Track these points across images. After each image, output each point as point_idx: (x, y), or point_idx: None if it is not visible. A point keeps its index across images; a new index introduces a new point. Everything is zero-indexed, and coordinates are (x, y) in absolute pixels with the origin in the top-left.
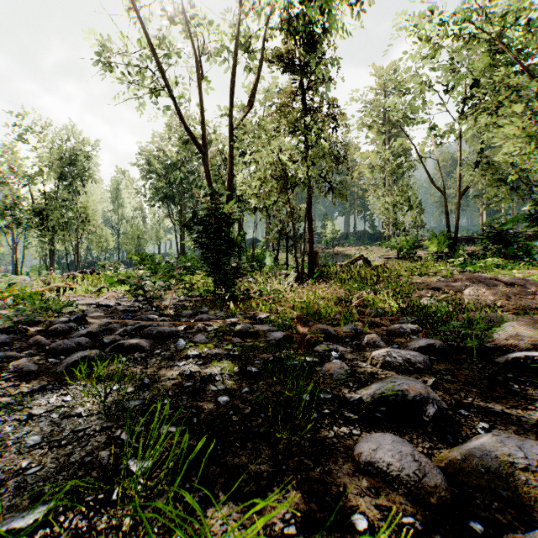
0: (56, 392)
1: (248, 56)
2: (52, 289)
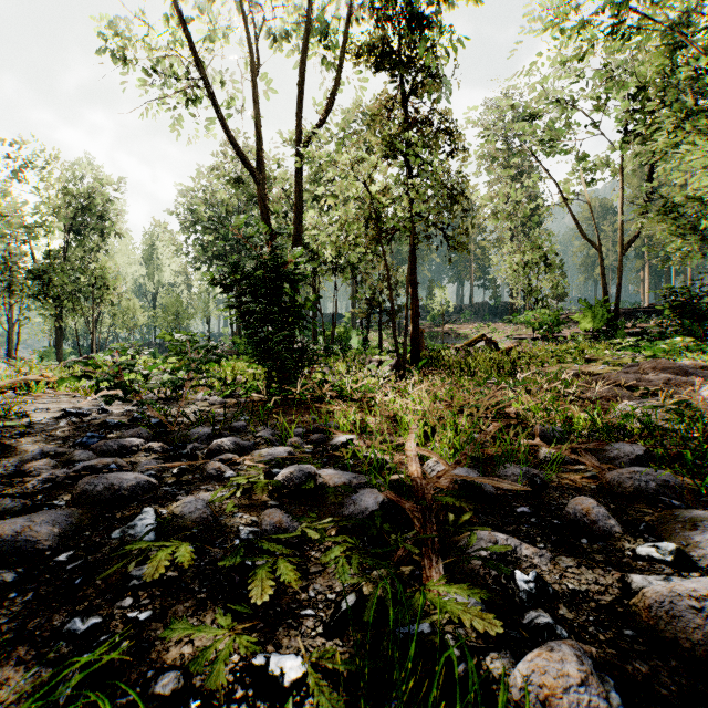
0: None
1: (325, 47)
2: (17, 384)
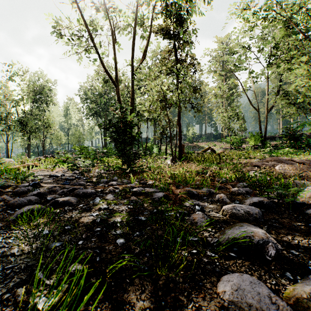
0: (3, 235)
1: (143, 29)
2: (25, 166)
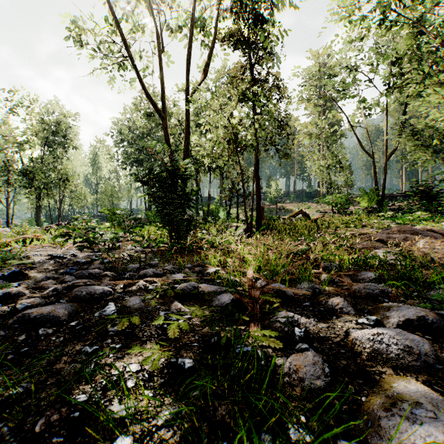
0: None
1: (203, 34)
2: (20, 240)
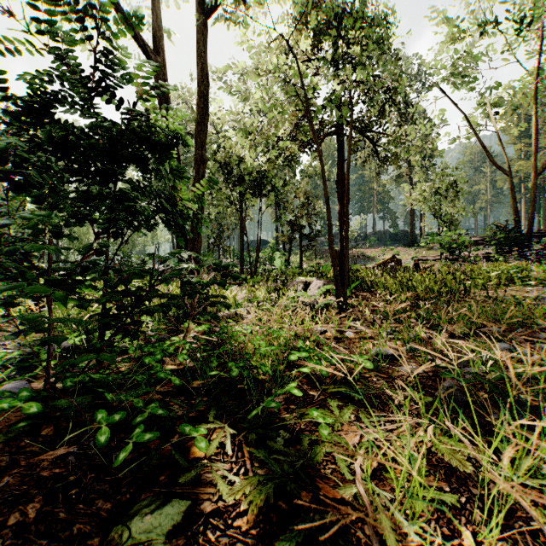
0: None
1: None
2: None
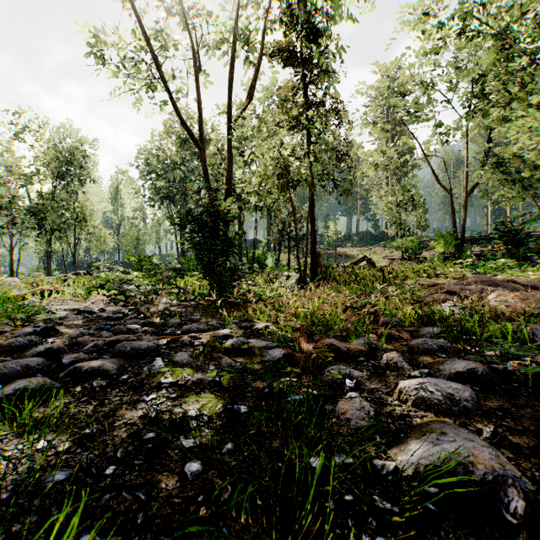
0: None
1: (248, 49)
2: (36, 292)
